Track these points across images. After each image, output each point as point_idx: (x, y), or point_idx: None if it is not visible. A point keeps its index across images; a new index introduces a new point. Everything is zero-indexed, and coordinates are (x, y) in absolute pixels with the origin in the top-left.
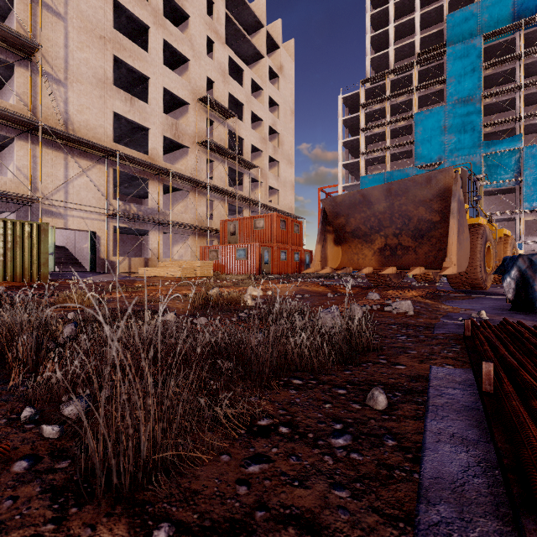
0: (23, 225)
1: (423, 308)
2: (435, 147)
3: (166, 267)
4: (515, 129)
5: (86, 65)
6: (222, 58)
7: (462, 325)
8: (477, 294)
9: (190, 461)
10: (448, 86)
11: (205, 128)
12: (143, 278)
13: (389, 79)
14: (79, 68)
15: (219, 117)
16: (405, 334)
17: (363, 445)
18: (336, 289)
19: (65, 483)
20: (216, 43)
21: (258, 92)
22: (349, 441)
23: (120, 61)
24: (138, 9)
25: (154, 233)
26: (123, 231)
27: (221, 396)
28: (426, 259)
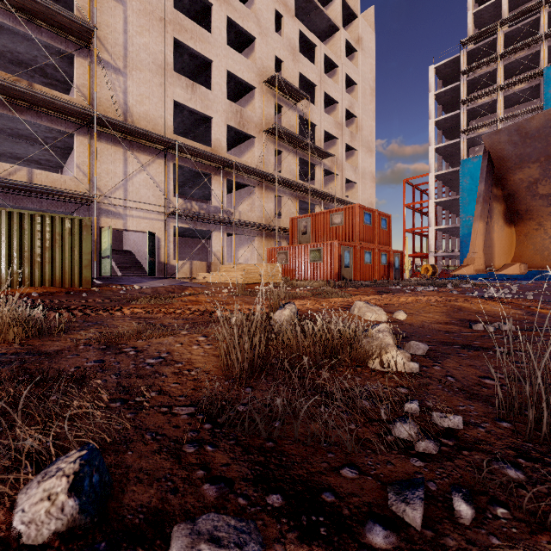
0: (63, 220)
1: None
2: None
3: (228, 271)
4: None
5: (146, 50)
6: (292, 33)
7: None
8: None
9: None
10: None
11: (272, 115)
12: (203, 284)
13: (503, 31)
14: (138, 54)
15: (288, 100)
16: None
17: None
18: (527, 307)
19: None
20: (285, 16)
21: (331, 72)
22: None
23: (182, 46)
24: None
25: (217, 234)
26: (188, 234)
27: None
28: None
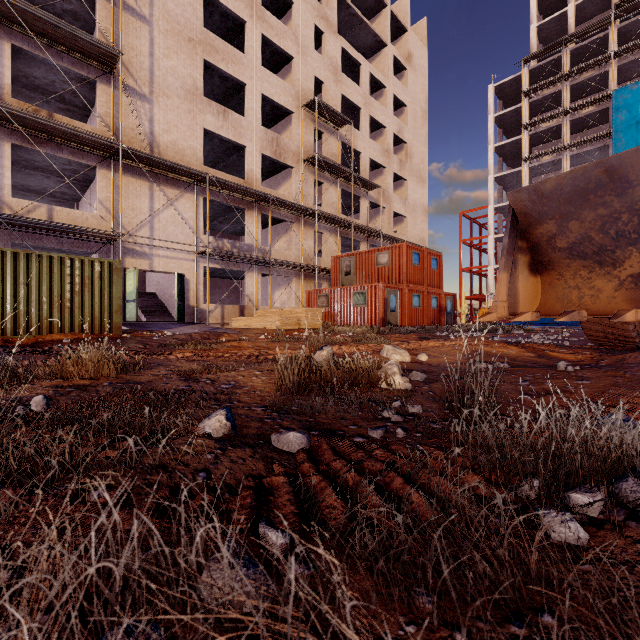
0: (93, 263)
1: None
2: None
3: (264, 316)
4: None
5: (174, 74)
6: (334, 51)
7: None
8: None
9: None
10: None
11: (312, 142)
12: (237, 330)
13: (568, 48)
14: (165, 79)
15: (329, 126)
16: None
17: None
18: (541, 351)
19: None
20: (326, 33)
21: (378, 92)
22: None
23: (212, 68)
24: (232, 1)
25: (251, 275)
26: (218, 274)
27: None
28: None
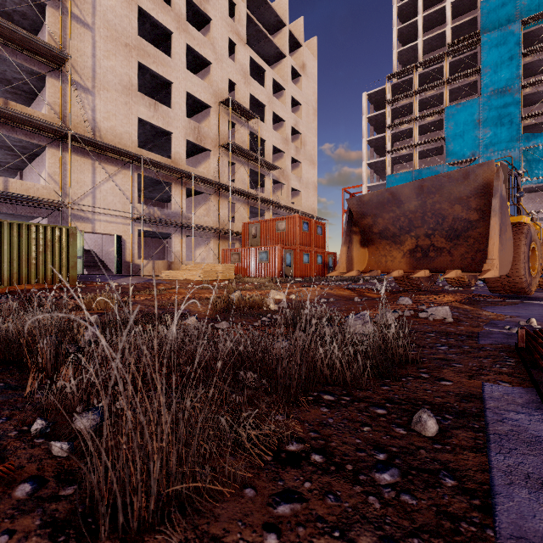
0: (54, 229)
1: (462, 314)
2: (467, 142)
3: (189, 270)
4: None
5: (113, 72)
6: (244, 59)
7: (511, 334)
8: (521, 299)
9: (209, 494)
10: (482, 77)
11: (226, 131)
12: (167, 280)
13: (418, 72)
14: (105, 76)
15: (241, 119)
16: (446, 344)
17: (415, 484)
18: (362, 292)
19: (67, 516)
20: (238, 44)
21: (279, 93)
22: (397, 478)
23: (144, 68)
24: (161, 15)
25: (177, 236)
26: (148, 234)
27: (245, 415)
28: (462, 261)
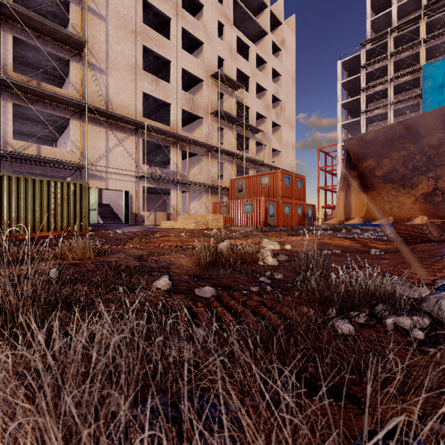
0: (69, 184)
1: None
2: None
3: (184, 220)
4: None
5: (122, 55)
6: (231, 38)
7: None
8: None
9: None
10: None
11: (216, 101)
12: (165, 229)
13: (392, 36)
14: (116, 58)
15: (228, 89)
16: None
17: None
18: (365, 242)
19: None
20: (226, 25)
21: (262, 66)
22: None
23: (148, 50)
24: (161, 5)
25: (175, 192)
26: (152, 191)
27: None
28: None
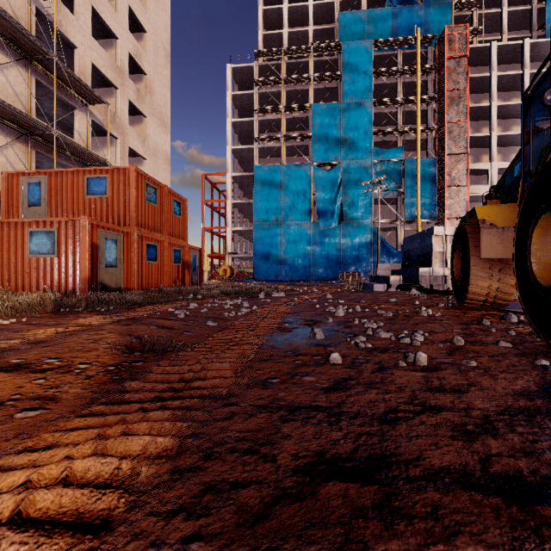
0: None
1: None
2: (331, 145)
3: None
4: (396, 142)
5: None
6: None
7: None
8: None
9: None
10: (343, 84)
11: None
12: None
13: (285, 60)
14: None
15: None
16: None
17: None
18: None
19: None
20: None
21: None
22: None
23: None
24: None
25: None
26: None
27: None
28: None
